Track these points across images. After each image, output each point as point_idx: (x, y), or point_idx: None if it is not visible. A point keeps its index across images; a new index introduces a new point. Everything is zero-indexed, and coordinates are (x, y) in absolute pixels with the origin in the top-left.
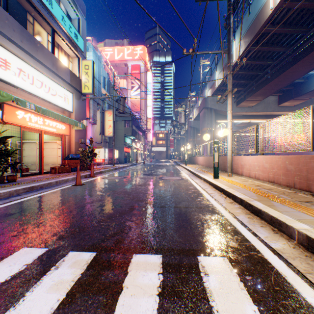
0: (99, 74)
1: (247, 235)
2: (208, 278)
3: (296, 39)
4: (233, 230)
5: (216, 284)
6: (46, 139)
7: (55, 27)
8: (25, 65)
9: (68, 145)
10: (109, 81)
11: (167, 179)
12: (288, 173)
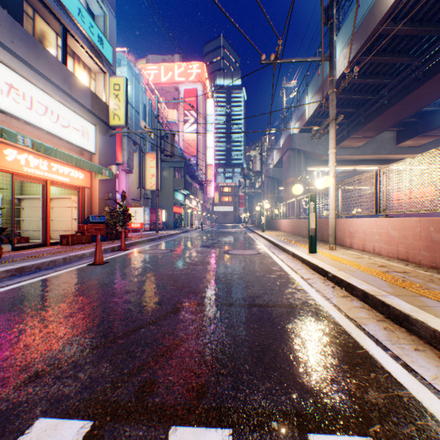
0: (137, 100)
1: (396, 371)
2: None
3: (428, 45)
4: (365, 359)
5: None
6: (56, 194)
7: (67, 25)
8: (19, 79)
9: (88, 202)
10: (152, 111)
11: (236, 254)
12: (434, 247)
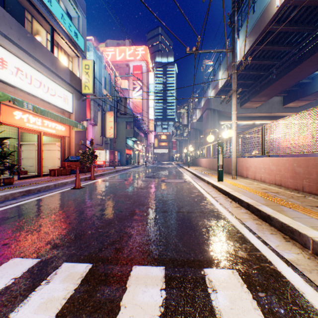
0: (100, 75)
1: (256, 243)
2: (216, 295)
3: (301, 38)
4: (241, 238)
5: (226, 303)
6: (45, 141)
7: (54, 25)
8: (23, 64)
9: (68, 147)
10: (110, 82)
11: (169, 182)
12: (296, 176)
